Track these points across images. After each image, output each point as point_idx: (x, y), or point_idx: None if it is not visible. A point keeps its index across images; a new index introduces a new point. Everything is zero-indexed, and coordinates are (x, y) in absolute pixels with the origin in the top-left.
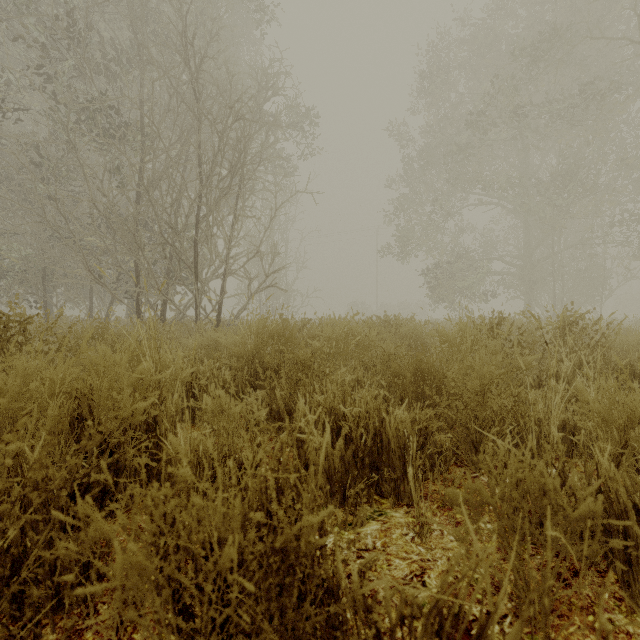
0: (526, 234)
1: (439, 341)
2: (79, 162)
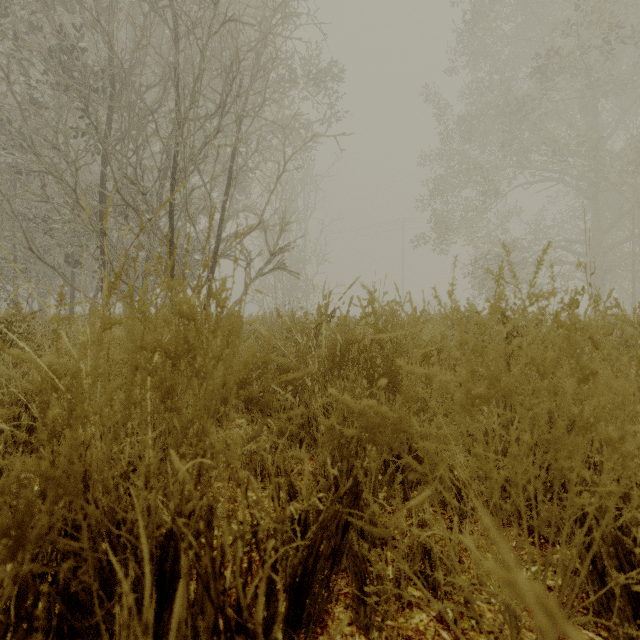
0: (594, 214)
1: None
2: (15, 99)
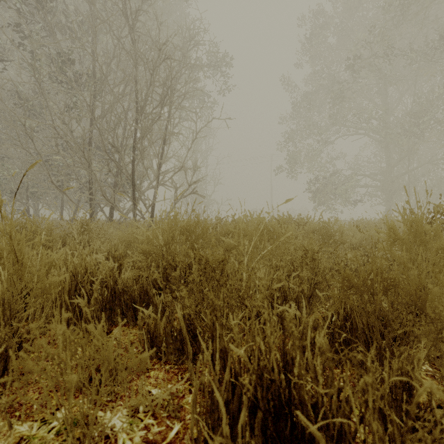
0: (387, 156)
1: (388, 238)
2: (44, 97)
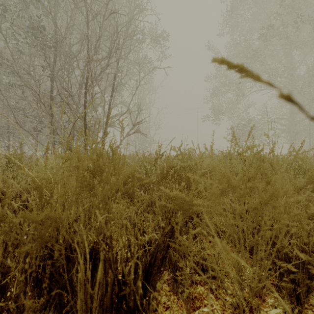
0: (290, 105)
1: None
2: (9, 50)
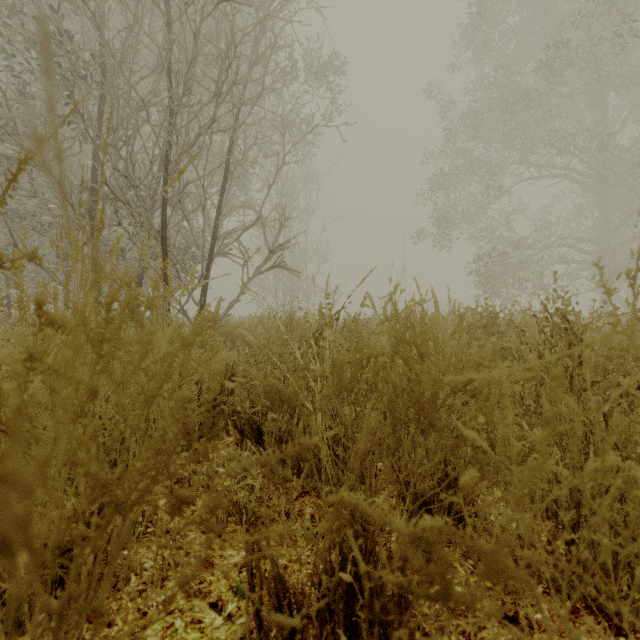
0: (602, 212)
1: None
2: None
